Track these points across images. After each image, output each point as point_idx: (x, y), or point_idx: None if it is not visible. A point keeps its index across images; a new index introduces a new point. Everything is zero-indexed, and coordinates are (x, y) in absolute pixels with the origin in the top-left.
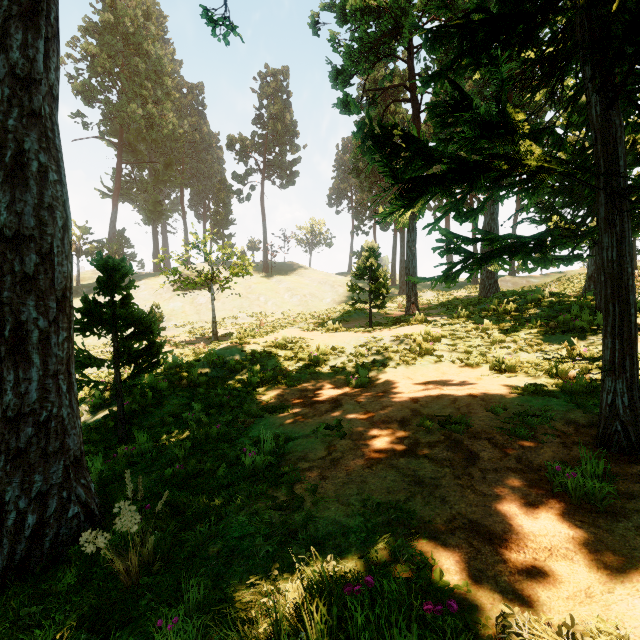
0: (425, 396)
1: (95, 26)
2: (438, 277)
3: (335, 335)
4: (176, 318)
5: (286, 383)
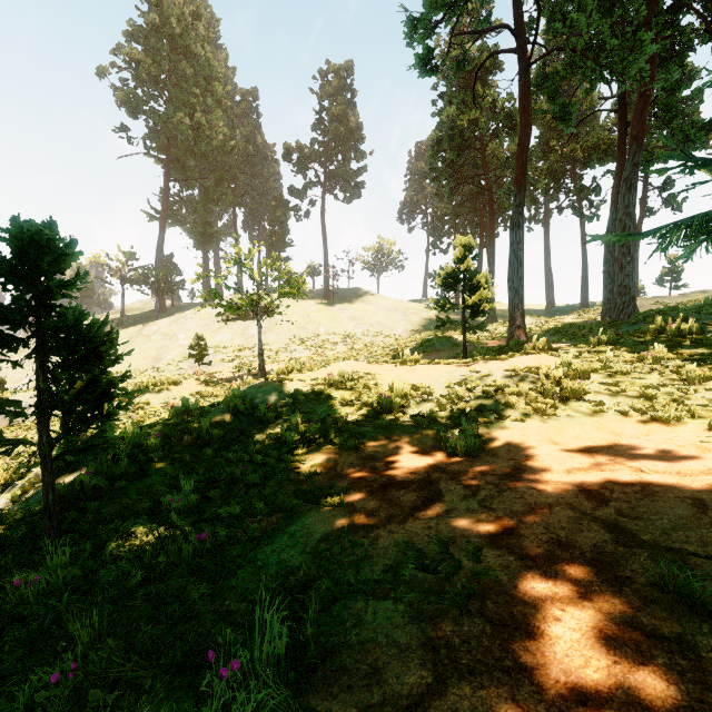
0: (613, 486)
1: (141, 30)
2: (683, 223)
3: (415, 369)
4: (224, 352)
5: (341, 443)
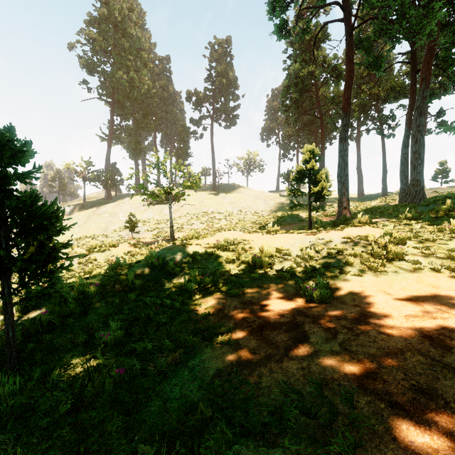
0: (449, 333)
1: (95, 19)
2: None
3: (277, 236)
4: (148, 225)
5: (227, 291)
